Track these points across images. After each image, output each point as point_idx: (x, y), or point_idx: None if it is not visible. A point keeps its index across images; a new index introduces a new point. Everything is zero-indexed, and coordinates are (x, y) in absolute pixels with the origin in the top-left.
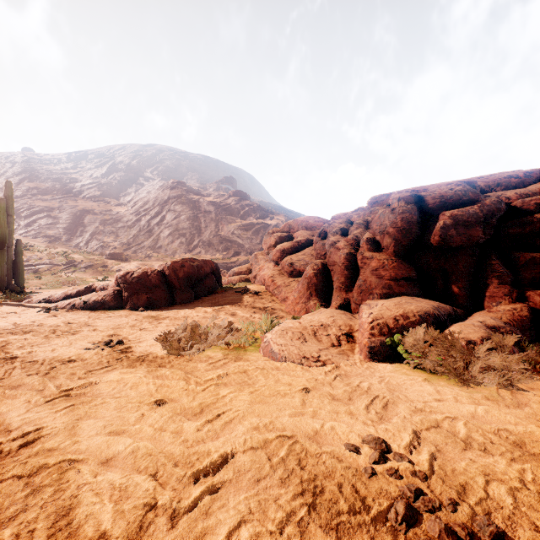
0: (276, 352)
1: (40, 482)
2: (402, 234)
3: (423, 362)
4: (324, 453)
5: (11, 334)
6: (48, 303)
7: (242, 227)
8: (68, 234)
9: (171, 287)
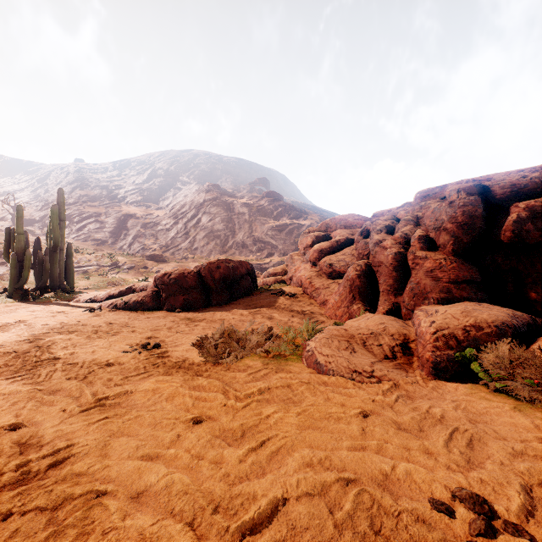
0: (322, 363)
1: (63, 518)
2: (462, 230)
3: (515, 387)
4: (403, 511)
5: (57, 333)
6: (93, 303)
7: (275, 228)
8: (113, 238)
9: (207, 288)
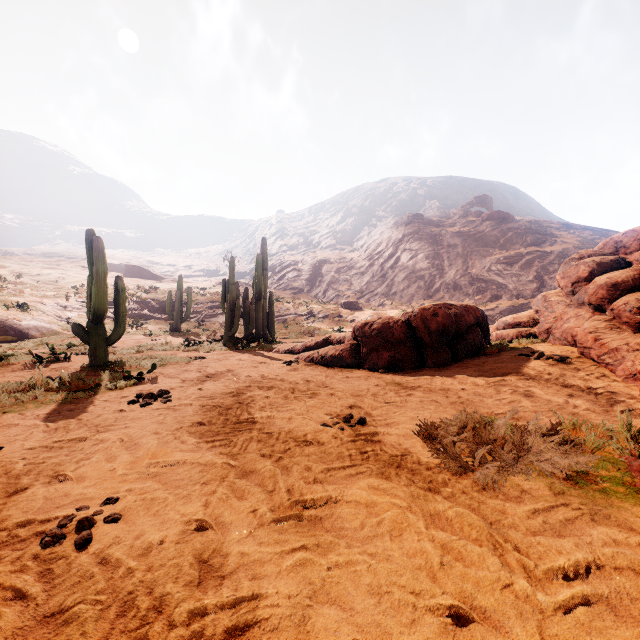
0: None
1: None
2: None
3: None
4: None
5: (257, 388)
6: (291, 354)
7: (503, 260)
8: (309, 286)
9: (419, 343)
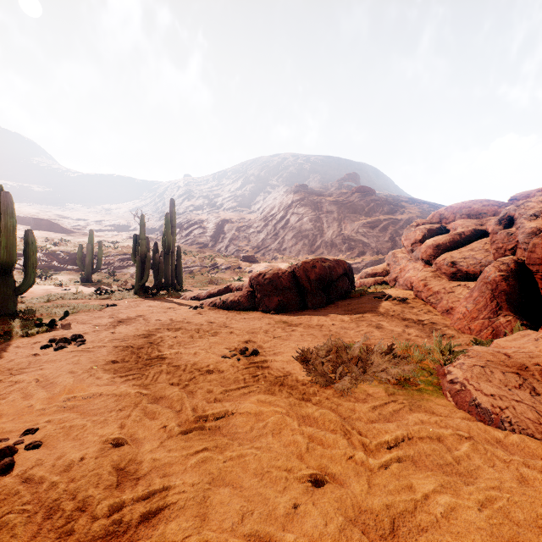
0: (485, 407)
1: None
2: None
3: None
4: None
5: (166, 330)
6: (197, 300)
7: (367, 224)
8: (213, 241)
9: (302, 289)
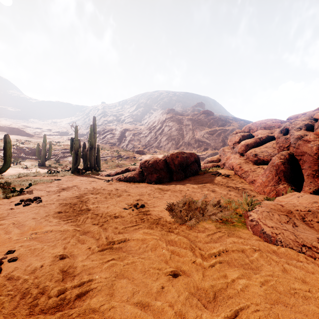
0: (268, 234)
1: None
2: None
3: None
4: None
5: (91, 194)
6: (109, 176)
7: (209, 132)
8: (119, 142)
9: (170, 170)
